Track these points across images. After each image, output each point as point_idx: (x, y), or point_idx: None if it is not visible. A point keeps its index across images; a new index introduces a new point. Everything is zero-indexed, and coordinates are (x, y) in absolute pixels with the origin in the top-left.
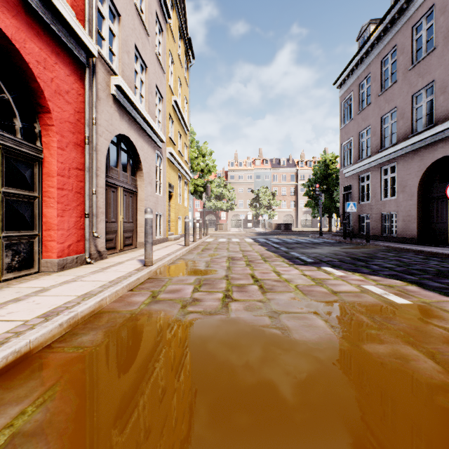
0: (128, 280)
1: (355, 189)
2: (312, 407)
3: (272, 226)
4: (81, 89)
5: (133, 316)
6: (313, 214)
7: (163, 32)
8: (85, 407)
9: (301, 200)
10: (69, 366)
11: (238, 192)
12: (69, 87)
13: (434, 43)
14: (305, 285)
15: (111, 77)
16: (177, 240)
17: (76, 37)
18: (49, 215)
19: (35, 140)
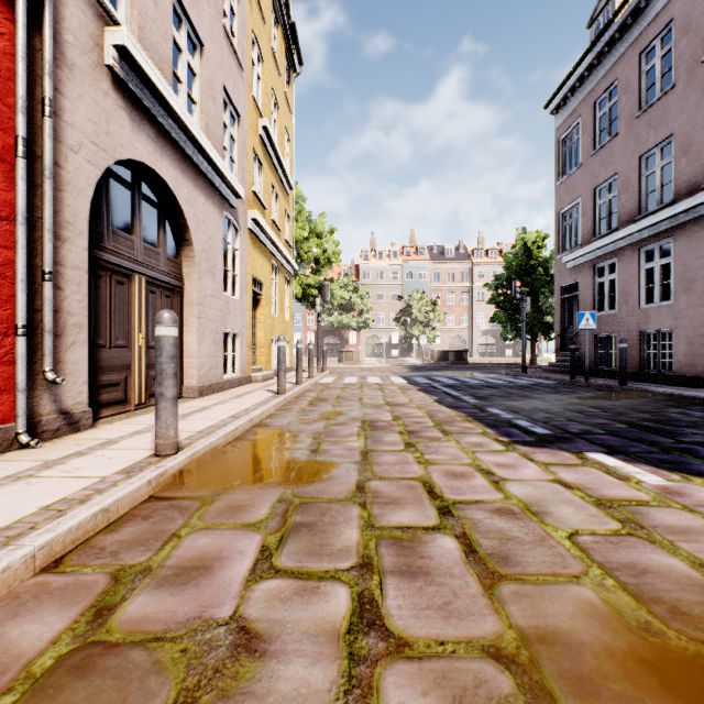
0: (52, 526)
1: (586, 290)
2: None
3: (434, 354)
4: (4, 22)
5: None
6: (504, 334)
7: None
8: None
9: (478, 313)
10: None
11: (376, 300)
12: None
13: None
14: (597, 533)
15: (107, 29)
16: (268, 382)
17: None
18: None
19: None
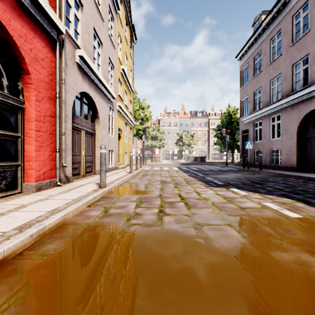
0: (86, 198)
1: (251, 132)
2: (237, 312)
3: (191, 158)
4: (53, 58)
5: (89, 228)
6: (221, 150)
7: (114, 20)
8: (42, 313)
9: (211, 140)
10: (34, 272)
11: (167, 134)
12: (44, 56)
13: (309, 26)
14: (219, 202)
15: (76, 50)
16: (124, 169)
17: (49, 19)
18: (29, 150)
19: (18, 95)
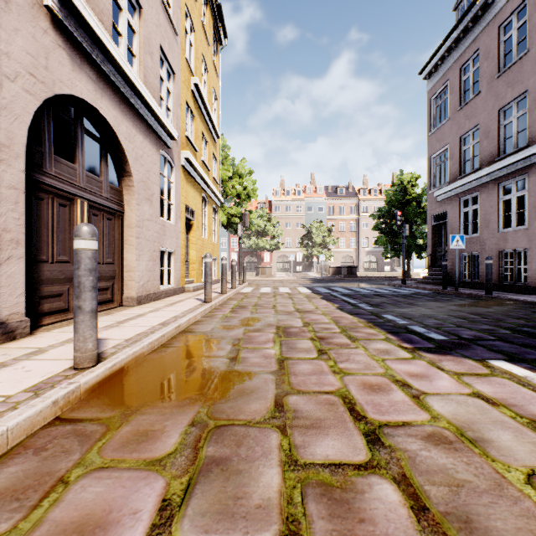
0: None
1: (453, 218)
2: None
3: (330, 270)
4: None
5: None
6: (385, 254)
7: None
8: None
9: (363, 238)
10: None
11: (285, 228)
12: None
13: None
14: None
15: None
16: (199, 291)
17: None
18: None
19: None
